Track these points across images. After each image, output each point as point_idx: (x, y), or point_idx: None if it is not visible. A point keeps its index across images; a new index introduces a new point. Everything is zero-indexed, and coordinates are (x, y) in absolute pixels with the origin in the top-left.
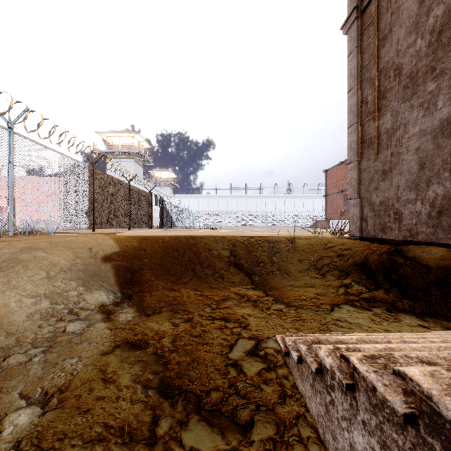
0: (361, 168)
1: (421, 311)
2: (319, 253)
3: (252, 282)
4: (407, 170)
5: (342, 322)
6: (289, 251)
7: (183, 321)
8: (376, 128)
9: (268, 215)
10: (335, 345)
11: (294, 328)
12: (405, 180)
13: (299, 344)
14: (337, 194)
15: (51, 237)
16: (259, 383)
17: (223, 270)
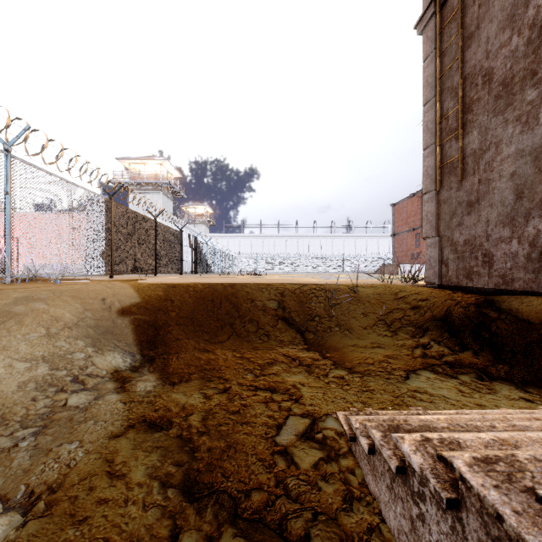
0: (441, 200)
1: (522, 379)
2: (388, 304)
3: (305, 341)
4: (500, 201)
5: (422, 394)
6: (351, 302)
7: (218, 392)
8: (460, 149)
9: (324, 258)
10: (423, 435)
11: (360, 402)
12: (497, 214)
13: (370, 429)
14: (408, 232)
15: (56, 285)
16: (316, 480)
17: (269, 326)
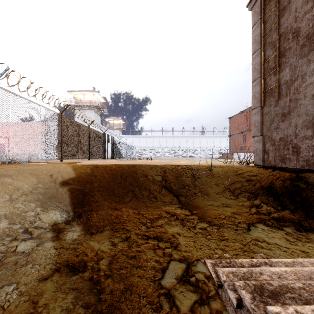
0: (264, 113)
1: None
2: (231, 178)
3: (179, 202)
4: (304, 113)
5: (261, 242)
6: (208, 177)
7: (121, 240)
8: (277, 80)
9: (189, 149)
10: (297, 310)
11: (219, 249)
12: (302, 121)
13: (240, 290)
14: (238, 134)
15: (23, 166)
16: None
17: (156, 192)
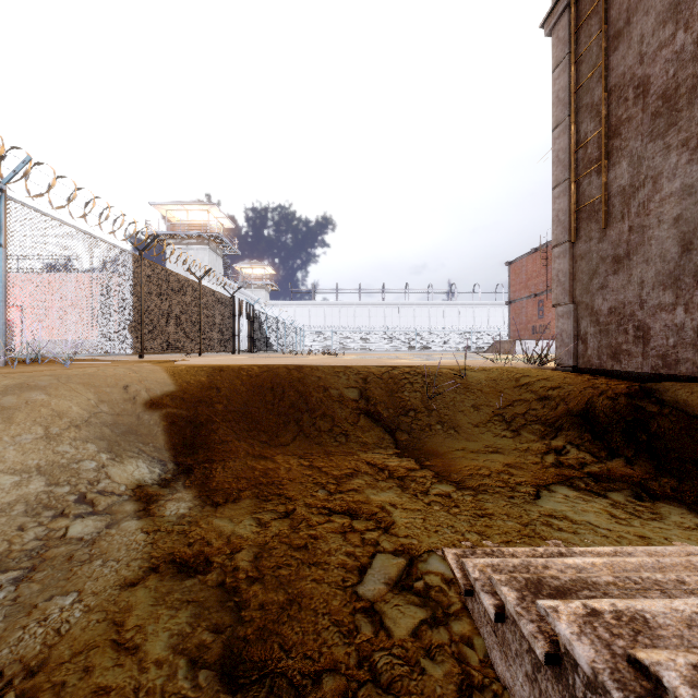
0: (576, 254)
1: (696, 498)
2: (507, 394)
3: (396, 444)
4: (659, 256)
5: (560, 520)
6: (458, 391)
7: (277, 517)
8: (603, 186)
9: (419, 333)
10: (586, 604)
11: (474, 533)
12: (655, 272)
13: (499, 586)
14: (528, 299)
15: (64, 368)
16: (418, 657)
17: (348, 423)
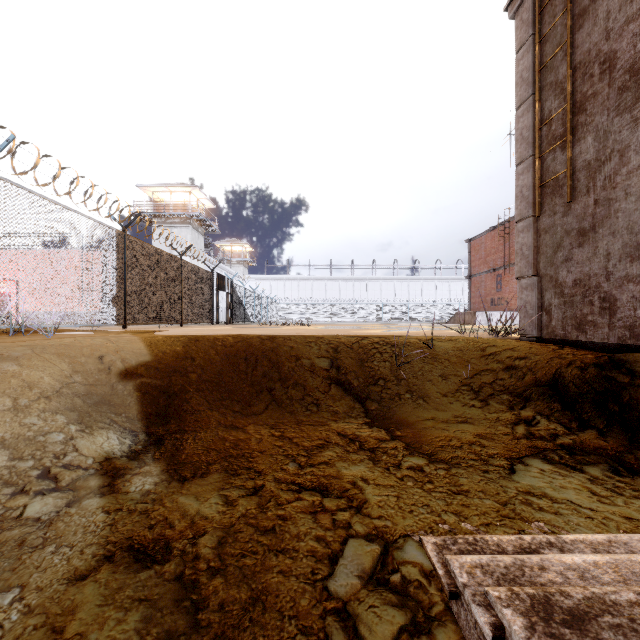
0: (540, 228)
1: None
2: (474, 364)
3: (367, 413)
4: (626, 228)
5: (540, 498)
6: (426, 360)
7: (245, 494)
8: (569, 161)
9: (385, 305)
10: None
11: (451, 513)
12: (622, 244)
13: (500, 607)
14: (487, 274)
15: (44, 339)
16: None
17: (319, 393)
